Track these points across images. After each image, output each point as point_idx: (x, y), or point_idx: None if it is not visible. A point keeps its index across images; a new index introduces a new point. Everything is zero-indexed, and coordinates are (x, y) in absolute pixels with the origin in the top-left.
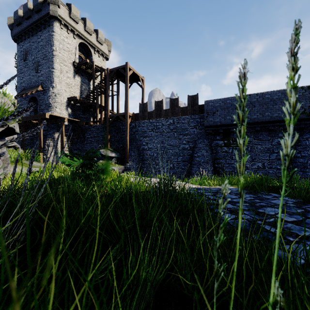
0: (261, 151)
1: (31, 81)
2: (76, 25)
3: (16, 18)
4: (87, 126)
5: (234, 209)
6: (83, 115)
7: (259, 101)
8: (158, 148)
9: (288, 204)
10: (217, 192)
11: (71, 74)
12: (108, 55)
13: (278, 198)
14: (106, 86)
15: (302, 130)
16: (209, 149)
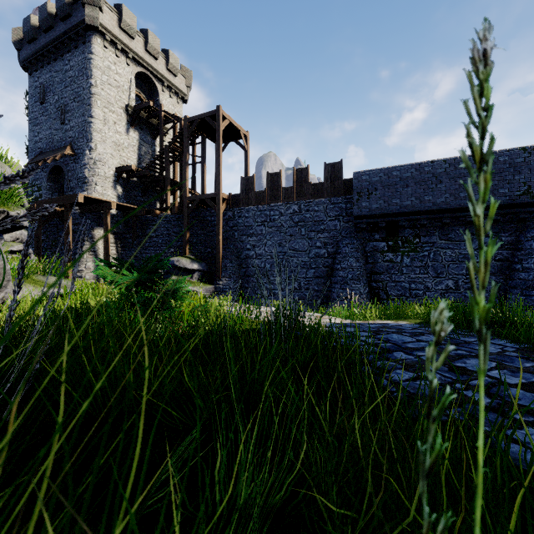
0: (452, 260)
1: (53, 139)
2: (131, 43)
3: (27, 29)
4: (150, 217)
5: (410, 361)
6: (142, 197)
7: (450, 173)
8: (272, 255)
9: (507, 353)
10: (378, 331)
11: (122, 126)
12: (186, 95)
13: None
14: (183, 148)
15: (523, 222)
16: (362, 256)
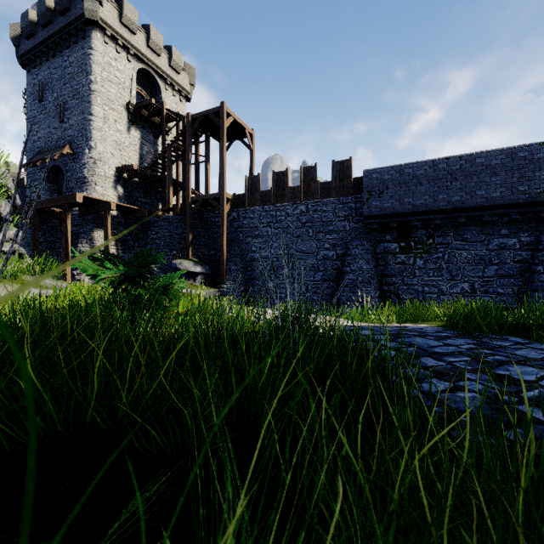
0: (468, 262)
1: (52, 138)
2: (133, 38)
3: (25, 25)
4: (151, 218)
5: (442, 368)
6: (144, 198)
7: (465, 169)
8: (279, 257)
9: None
10: (398, 334)
11: (123, 125)
12: (189, 93)
13: (525, 346)
14: (186, 146)
15: (543, 221)
16: (373, 258)
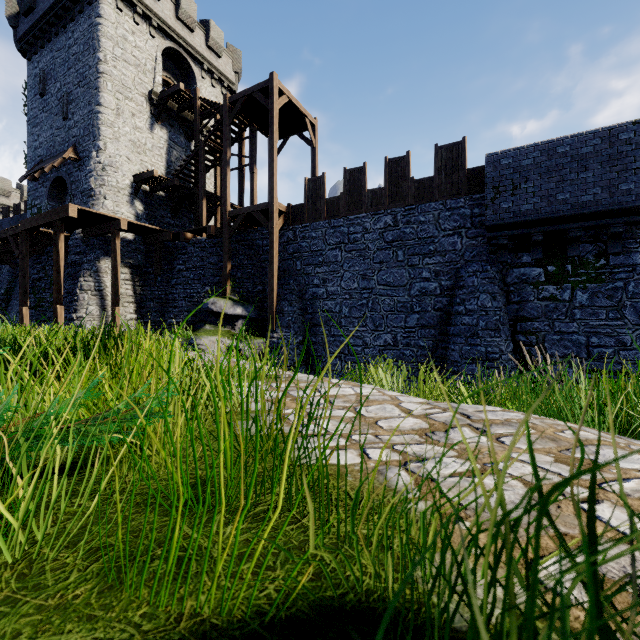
0: None
1: (55, 142)
2: (156, 5)
3: None
4: (179, 243)
5: None
6: (173, 219)
7: None
8: (352, 293)
9: None
10: None
11: (144, 121)
12: (234, 84)
13: None
14: (223, 141)
15: None
16: (502, 291)
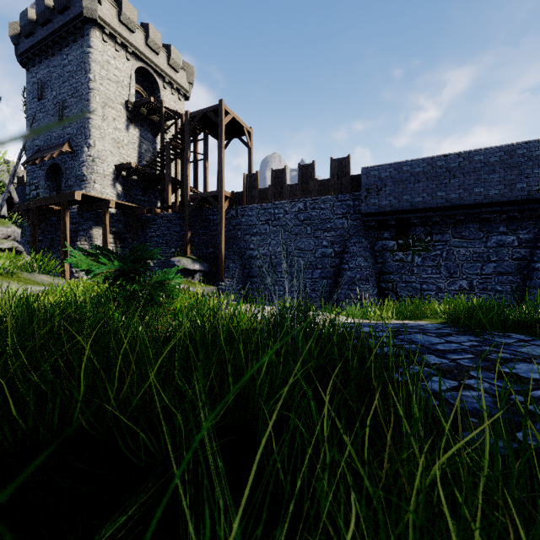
0: (466, 259)
1: (51, 136)
2: (131, 37)
3: (24, 23)
4: (150, 216)
5: (445, 365)
6: (143, 196)
7: (464, 167)
8: (277, 254)
9: None
10: (398, 331)
11: (122, 123)
12: (188, 91)
13: (529, 343)
14: (184, 144)
15: None
16: (371, 256)
